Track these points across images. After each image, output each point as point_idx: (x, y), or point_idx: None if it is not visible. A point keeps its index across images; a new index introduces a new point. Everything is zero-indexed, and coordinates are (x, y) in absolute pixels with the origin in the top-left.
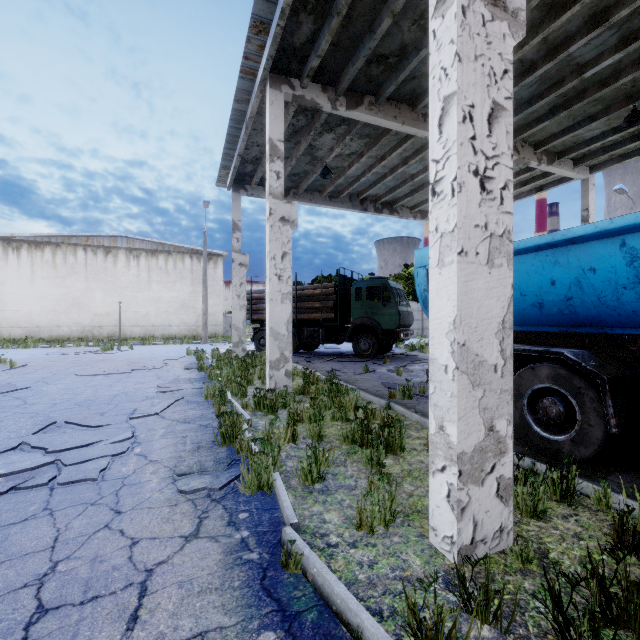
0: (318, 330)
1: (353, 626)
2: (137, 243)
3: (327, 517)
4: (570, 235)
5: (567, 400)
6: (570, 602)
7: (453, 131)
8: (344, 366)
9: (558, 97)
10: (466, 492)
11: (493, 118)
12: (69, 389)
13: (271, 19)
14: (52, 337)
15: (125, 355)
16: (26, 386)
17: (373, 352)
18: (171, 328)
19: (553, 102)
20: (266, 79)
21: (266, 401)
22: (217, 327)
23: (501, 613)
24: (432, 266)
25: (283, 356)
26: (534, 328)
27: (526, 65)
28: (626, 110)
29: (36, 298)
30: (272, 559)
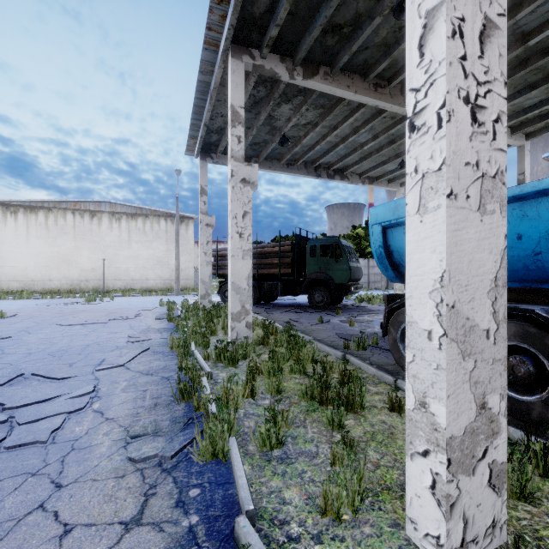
0: (277, 284)
1: None
2: (119, 207)
3: (287, 496)
4: (542, 186)
5: (536, 359)
6: None
7: (440, 49)
8: (300, 317)
9: None
10: (456, 484)
11: (485, 36)
12: (47, 339)
13: None
14: (45, 289)
15: (105, 306)
16: (9, 335)
17: (326, 304)
18: (148, 282)
19: None
20: (228, 49)
21: (227, 353)
22: (188, 281)
23: None
24: (410, 213)
25: (244, 309)
26: None
27: None
28: None
29: (31, 255)
30: None
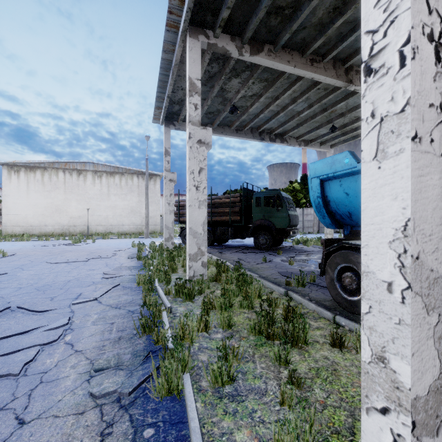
0: (228, 229)
1: None
2: (100, 167)
3: (238, 439)
4: None
5: None
6: None
7: None
8: (247, 256)
9: None
10: None
11: None
12: (36, 275)
13: None
14: (41, 233)
15: (88, 247)
16: (6, 272)
17: (269, 245)
18: (124, 227)
19: None
20: (186, 30)
21: (184, 290)
22: (156, 226)
23: None
24: (366, 160)
25: (200, 250)
26: None
27: None
28: None
29: (30, 206)
30: None
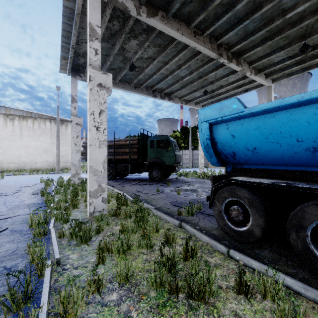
0: (128, 165)
1: None
2: (12, 111)
3: None
4: None
5: None
6: None
7: None
8: (144, 188)
9: (267, 32)
10: None
11: None
12: None
13: None
14: None
15: None
16: None
17: (160, 178)
18: (36, 164)
19: (264, 35)
20: None
21: (79, 233)
22: (67, 163)
23: None
24: None
25: (100, 187)
26: (299, 168)
27: (256, 5)
28: (298, 46)
29: None
30: None
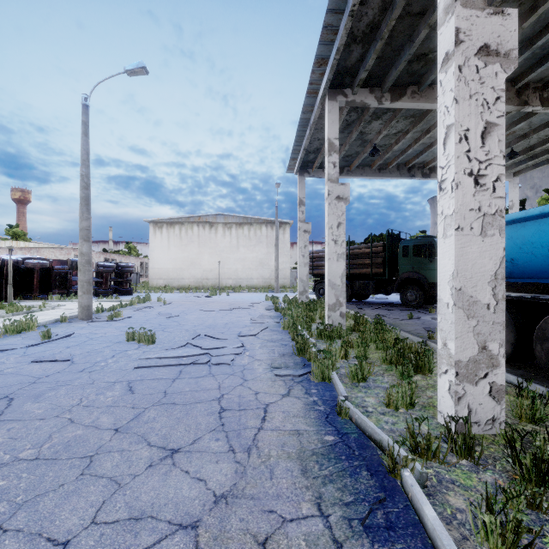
0: (368, 283)
1: (377, 440)
2: (230, 218)
3: (367, 399)
4: None
5: None
6: (521, 449)
7: (452, 149)
8: (391, 313)
9: None
10: (462, 387)
11: (486, 134)
12: (199, 318)
13: (329, 55)
14: (179, 286)
15: (225, 299)
16: (176, 315)
17: (419, 302)
18: (252, 280)
19: None
20: (325, 95)
21: (326, 332)
22: (285, 280)
23: (474, 452)
24: (439, 237)
25: (338, 301)
26: None
27: None
28: None
29: (170, 260)
30: (331, 411)
